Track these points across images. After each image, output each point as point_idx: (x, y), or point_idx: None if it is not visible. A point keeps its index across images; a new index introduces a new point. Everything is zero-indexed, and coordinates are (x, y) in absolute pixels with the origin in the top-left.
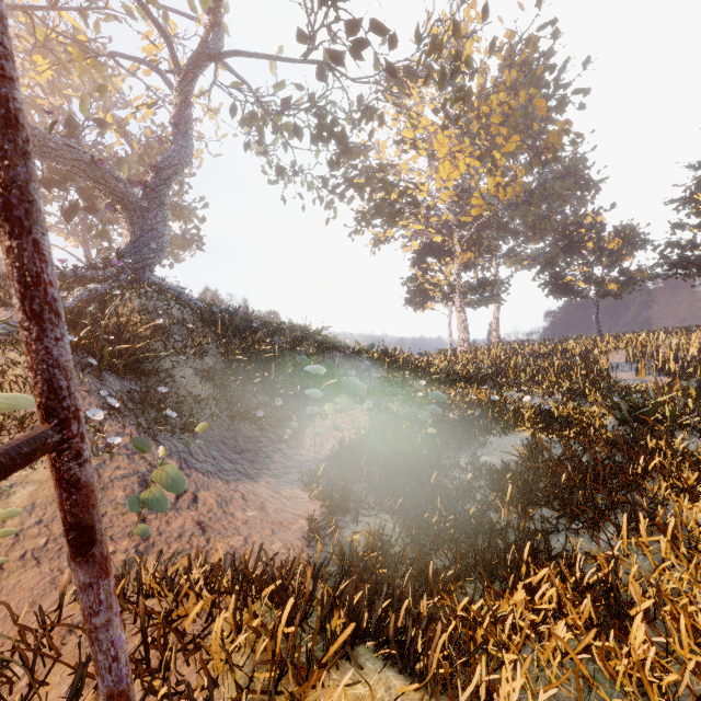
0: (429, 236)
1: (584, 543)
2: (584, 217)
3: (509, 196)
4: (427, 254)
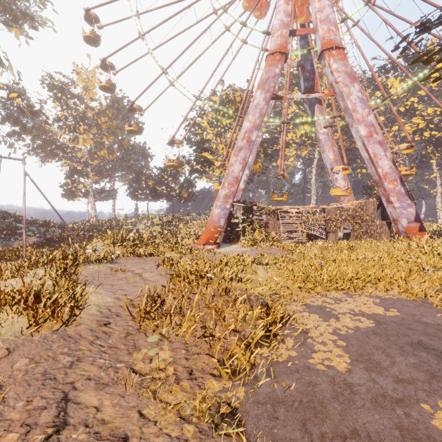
0: (75, 166)
1: None
2: (143, 170)
3: (111, 159)
4: (75, 173)
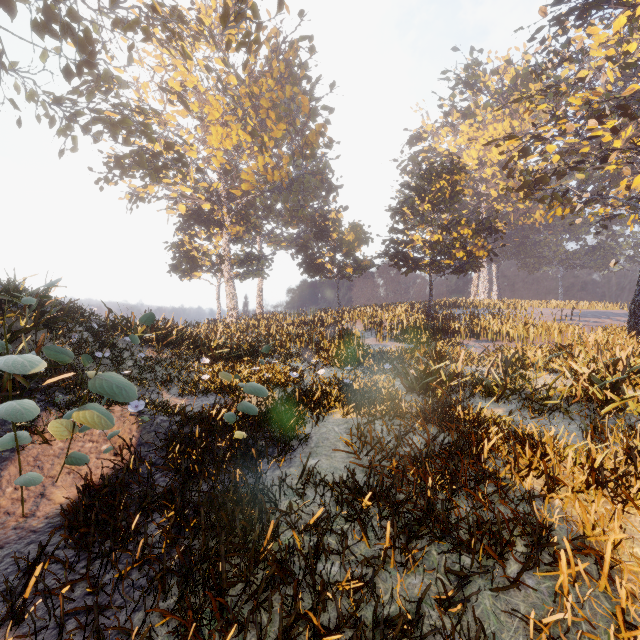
0: (198, 201)
1: (502, 595)
2: (330, 212)
3: (276, 179)
4: (195, 221)
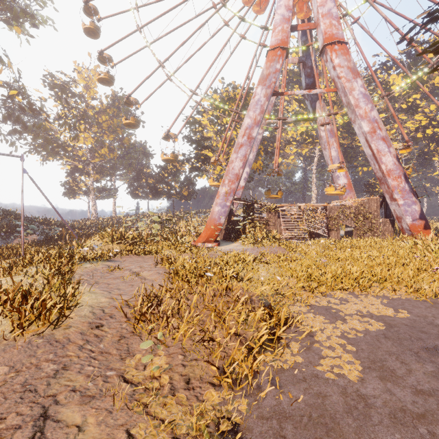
0: (76, 164)
1: None
2: (144, 169)
3: (112, 157)
4: (76, 172)
